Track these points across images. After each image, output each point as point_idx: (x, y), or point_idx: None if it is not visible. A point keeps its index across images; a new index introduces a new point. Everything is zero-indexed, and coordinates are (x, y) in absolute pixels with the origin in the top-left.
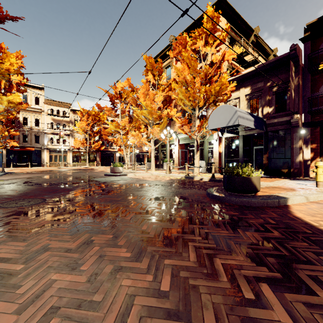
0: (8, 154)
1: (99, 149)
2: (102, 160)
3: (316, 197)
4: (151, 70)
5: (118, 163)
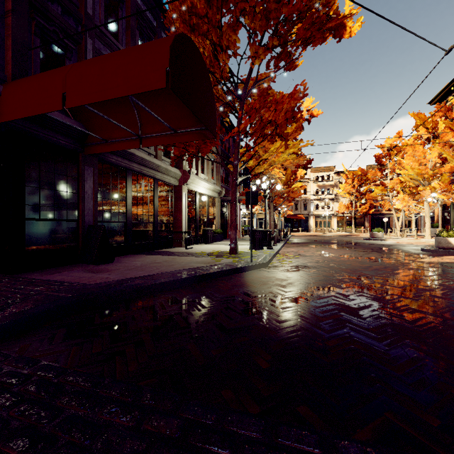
0: (285, 221)
1: (367, 213)
2: (372, 225)
3: None
4: (422, 125)
5: (378, 229)
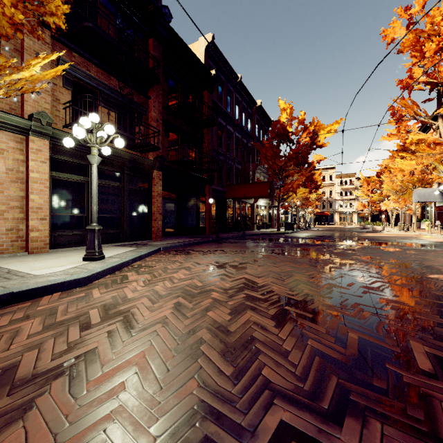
0: (314, 216)
1: (381, 210)
2: (388, 220)
3: (398, 233)
4: None
5: (367, 223)
